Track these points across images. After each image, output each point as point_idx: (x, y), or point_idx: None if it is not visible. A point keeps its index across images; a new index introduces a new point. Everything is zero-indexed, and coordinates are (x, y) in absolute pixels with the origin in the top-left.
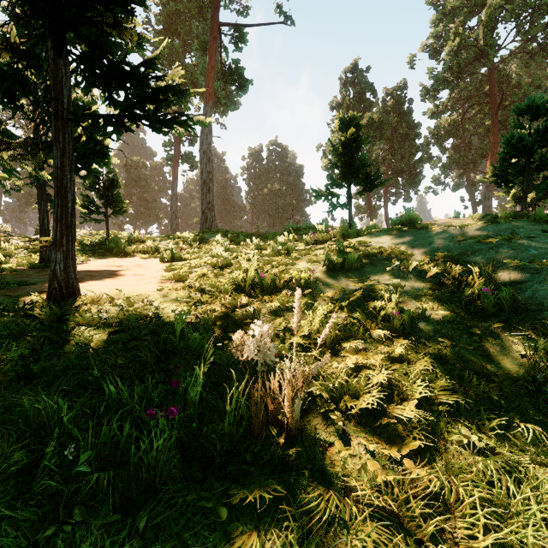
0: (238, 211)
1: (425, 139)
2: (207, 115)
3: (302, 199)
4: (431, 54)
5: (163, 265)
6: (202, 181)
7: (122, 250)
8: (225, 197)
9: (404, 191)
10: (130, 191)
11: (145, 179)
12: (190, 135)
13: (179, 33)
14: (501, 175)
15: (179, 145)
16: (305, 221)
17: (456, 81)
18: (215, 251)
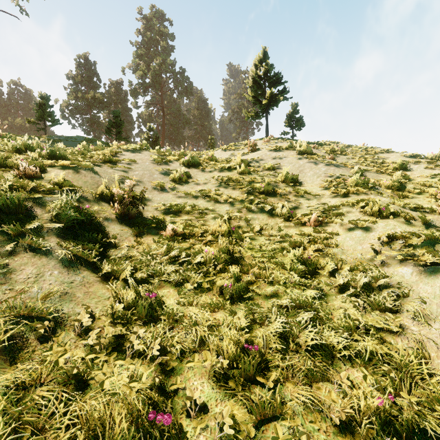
0: None
1: (137, 119)
2: None
3: None
4: (134, 72)
5: None
6: None
7: None
8: None
9: None
10: None
11: None
12: None
13: None
14: (108, 132)
15: None
16: None
17: (145, 93)
18: None
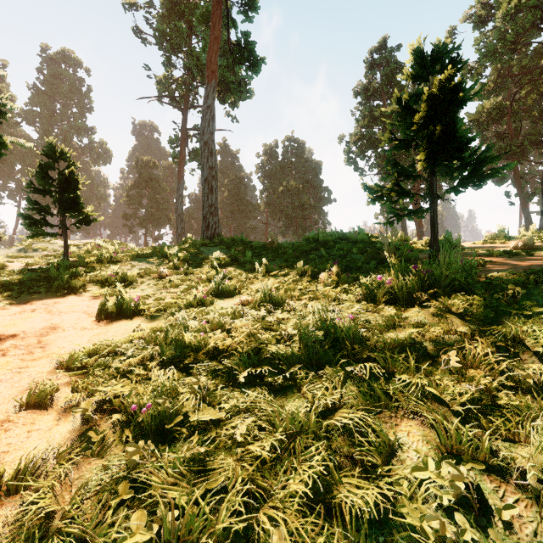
0: (252, 211)
1: (463, 127)
2: (209, 97)
3: (320, 197)
4: (476, 25)
5: (88, 334)
6: (203, 179)
7: (64, 283)
8: (239, 196)
9: (439, 186)
10: (141, 192)
11: (156, 179)
12: (197, 129)
13: (183, 13)
14: None
15: (185, 141)
16: (323, 220)
17: (510, 53)
18: (196, 293)
